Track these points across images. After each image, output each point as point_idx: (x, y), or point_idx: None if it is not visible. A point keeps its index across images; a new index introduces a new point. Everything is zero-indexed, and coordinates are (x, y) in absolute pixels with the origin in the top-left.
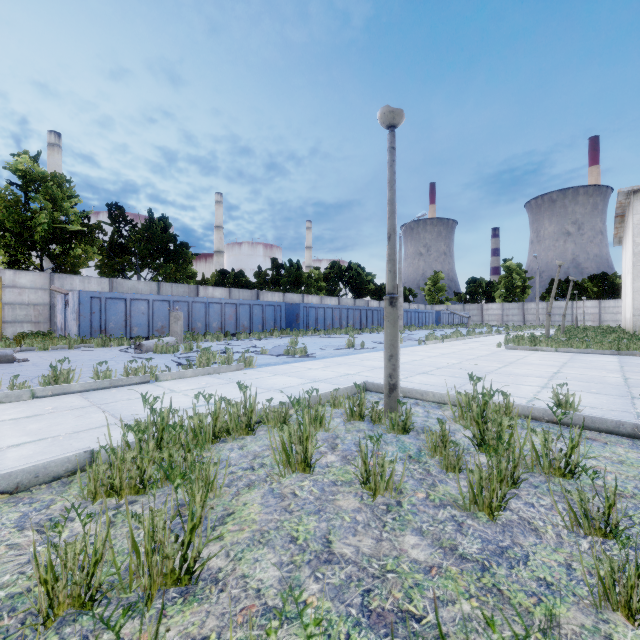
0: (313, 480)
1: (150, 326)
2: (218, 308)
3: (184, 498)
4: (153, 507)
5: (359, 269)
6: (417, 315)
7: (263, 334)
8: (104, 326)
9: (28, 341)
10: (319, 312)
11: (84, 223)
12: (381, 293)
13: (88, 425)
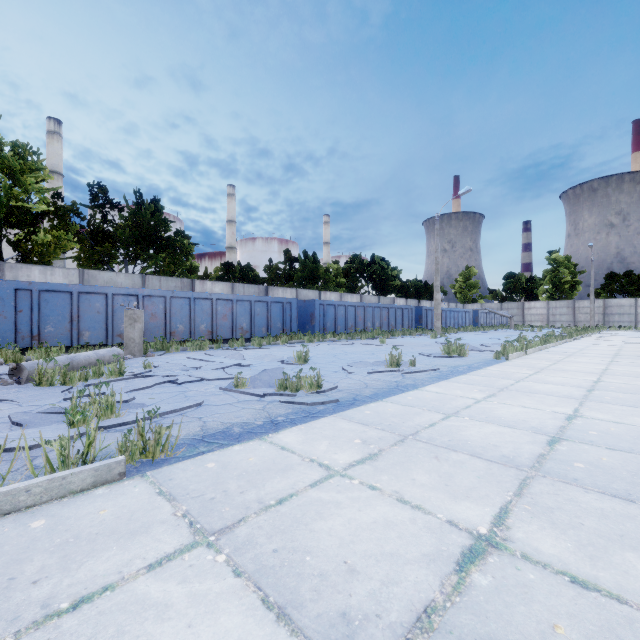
0: None
1: (109, 330)
2: (207, 305)
3: None
4: None
5: (383, 263)
6: (452, 315)
7: (266, 340)
8: (37, 330)
9: None
10: (339, 311)
11: (55, 204)
12: (407, 290)
13: None
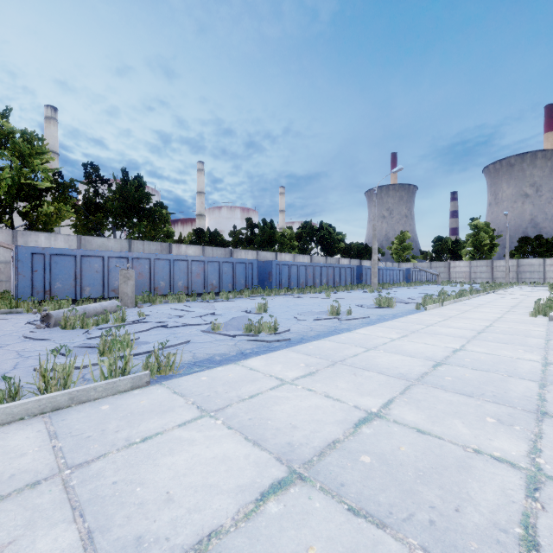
0: None
1: (105, 286)
2: (184, 266)
3: None
4: None
5: (330, 228)
6: (388, 272)
7: (232, 294)
8: (48, 286)
9: None
10: (292, 270)
11: (56, 181)
12: (351, 251)
13: None
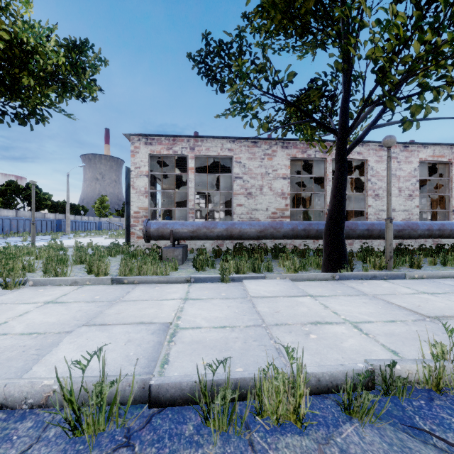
0: None
1: None
2: None
3: None
4: None
5: (37, 189)
6: (84, 224)
7: None
8: None
9: None
10: None
11: None
12: (57, 208)
13: None
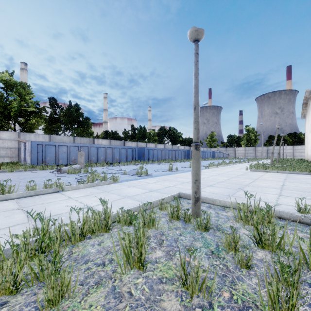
0: (145, 277)
1: (68, 159)
2: (103, 150)
3: (39, 306)
4: (17, 310)
5: (174, 130)
6: (203, 153)
7: (126, 163)
8: (44, 159)
9: (4, 167)
10: (154, 152)
11: (36, 107)
12: (185, 142)
13: (8, 224)
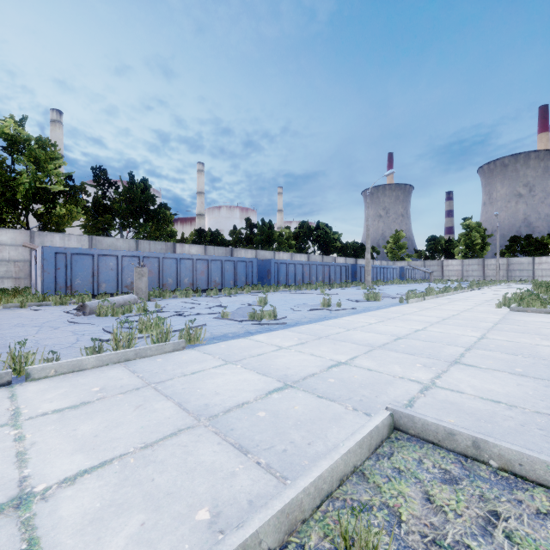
0: None
1: (119, 282)
2: (189, 264)
3: None
4: None
5: (326, 228)
6: (382, 271)
7: (234, 290)
8: (70, 282)
9: None
10: (290, 268)
11: (68, 184)
12: (347, 250)
13: None
